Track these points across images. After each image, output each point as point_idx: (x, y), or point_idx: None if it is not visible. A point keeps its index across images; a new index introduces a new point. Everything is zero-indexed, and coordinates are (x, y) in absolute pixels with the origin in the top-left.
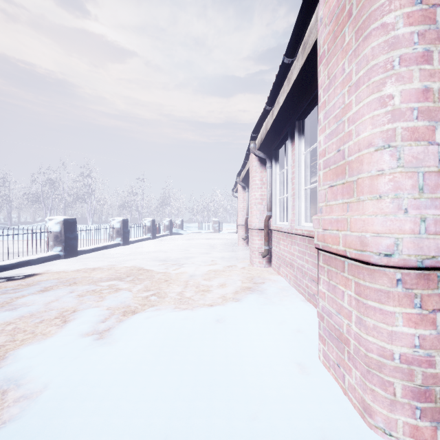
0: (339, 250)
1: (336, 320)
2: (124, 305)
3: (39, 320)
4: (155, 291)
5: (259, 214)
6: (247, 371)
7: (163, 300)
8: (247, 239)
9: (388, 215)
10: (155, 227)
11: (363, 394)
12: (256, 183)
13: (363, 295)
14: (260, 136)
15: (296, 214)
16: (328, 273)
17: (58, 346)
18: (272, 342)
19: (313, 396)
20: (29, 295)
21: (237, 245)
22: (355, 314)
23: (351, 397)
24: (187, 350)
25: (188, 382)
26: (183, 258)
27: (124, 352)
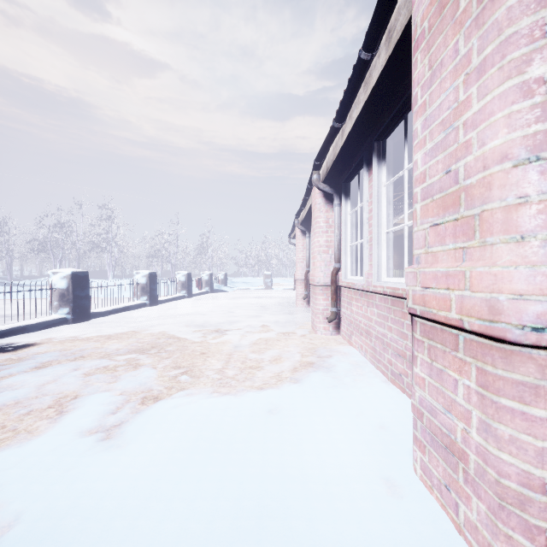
0: (451, 319)
1: (444, 420)
2: (143, 388)
3: (26, 411)
4: (187, 368)
5: (324, 266)
6: (313, 493)
7: (197, 380)
8: (307, 298)
9: (539, 266)
10: (191, 283)
11: (492, 541)
12: (320, 226)
13: (492, 388)
14: (326, 164)
15: (375, 265)
16: (431, 351)
17: (45, 452)
18: (346, 444)
19: (412, 535)
20: (18, 375)
21: (295, 306)
22: (477, 416)
23: (470, 539)
24: (226, 459)
25: (226, 512)
26: (226, 322)
27: (137, 461)
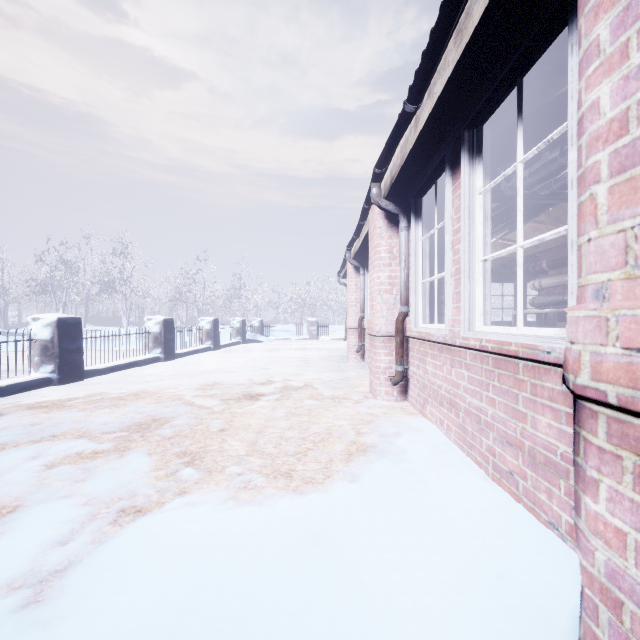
0: None
1: None
2: (123, 493)
3: None
4: (196, 454)
5: (386, 311)
6: None
7: (206, 477)
8: (362, 351)
9: None
10: (217, 332)
11: None
12: (380, 257)
13: None
14: (390, 173)
15: (465, 308)
16: None
17: None
18: (448, 622)
19: None
20: None
21: (346, 360)
22: None
23: None
24: None
25: None
26: (258, 383)
27: None
